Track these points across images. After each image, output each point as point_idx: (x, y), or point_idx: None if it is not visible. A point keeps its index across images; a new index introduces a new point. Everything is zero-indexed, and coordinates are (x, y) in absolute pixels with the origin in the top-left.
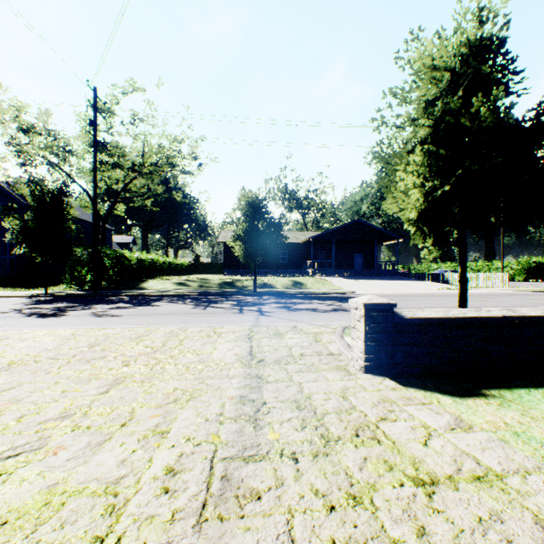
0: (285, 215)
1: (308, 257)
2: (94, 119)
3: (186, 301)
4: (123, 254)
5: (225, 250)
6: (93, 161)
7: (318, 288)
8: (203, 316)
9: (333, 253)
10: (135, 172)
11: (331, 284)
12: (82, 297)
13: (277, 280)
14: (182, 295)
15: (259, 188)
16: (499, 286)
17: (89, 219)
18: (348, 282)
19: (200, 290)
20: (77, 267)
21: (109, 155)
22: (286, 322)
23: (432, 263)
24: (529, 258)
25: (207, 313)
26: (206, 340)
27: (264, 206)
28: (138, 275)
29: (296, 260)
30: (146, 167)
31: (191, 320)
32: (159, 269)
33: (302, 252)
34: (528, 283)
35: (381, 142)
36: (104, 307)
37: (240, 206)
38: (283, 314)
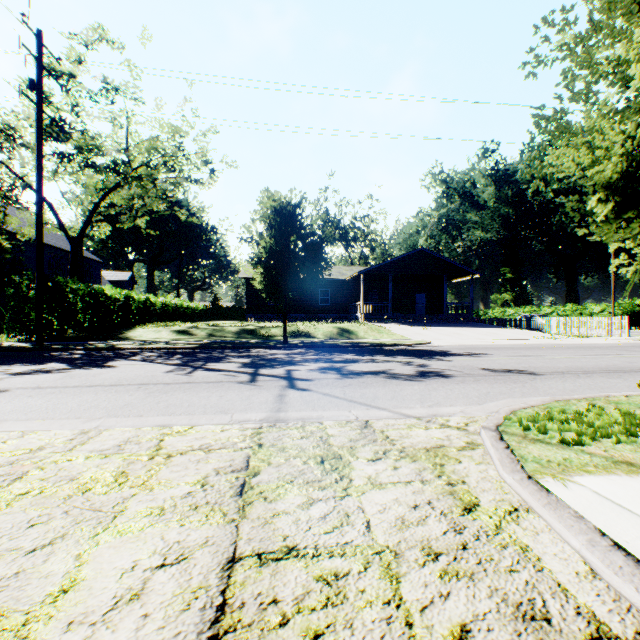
0: (329, 230)
1: (357, 299)
2: (38, 79)
3: (171, 358)
4: (101, 291)
5: (248, 288)
6: (37, 142)
7: (373, 338)
8: (172, 391)
9: (390, 292)
10: (117, 175)
11: (390, 332)
12: (12, 351)
13: (317, 327)
14: (173, 348)
15: (291, 189)
16: (615, 335)
17: (67, 247)
18: (412, 330)
19: (205, 340)
20: (26, 307)
21: (76, 149)
22: (341, 408)
23: (507, 308)
24: (632, 301)
25: (187, 383)
26: (86, 507)
27: (299, 215)
28: (127, 321)
29: (341, 302)
30: (134, 169)
31: (138, 402)
32: (160, 314)
33: (348, 291)
34: (636, 331)
35: (544, 21)
36: (11, 370)
37: (262, 215)
38: (333, 386)
